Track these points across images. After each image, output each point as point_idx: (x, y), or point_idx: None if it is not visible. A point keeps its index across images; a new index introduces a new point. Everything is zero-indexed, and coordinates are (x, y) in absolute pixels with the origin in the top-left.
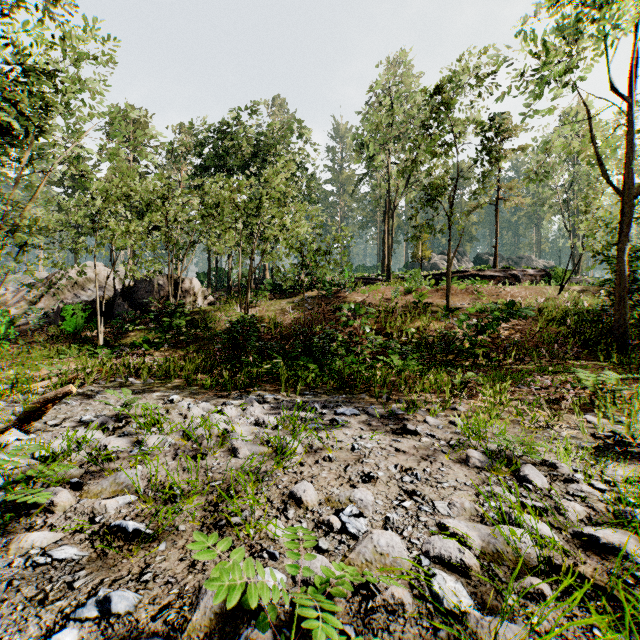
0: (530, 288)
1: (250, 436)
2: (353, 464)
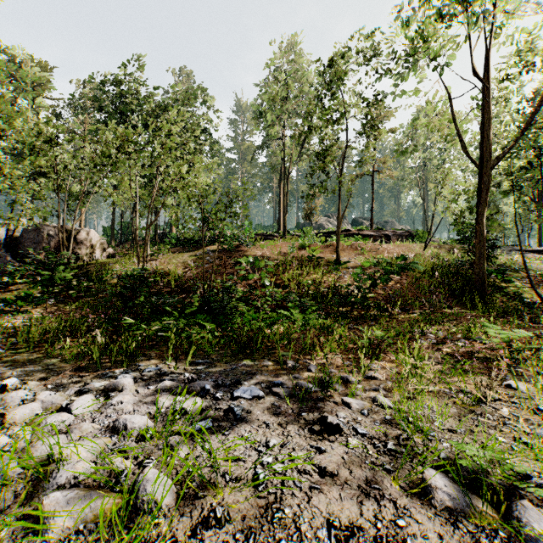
0: (401, 245)
1: (92, 465)
2: (257, 527)
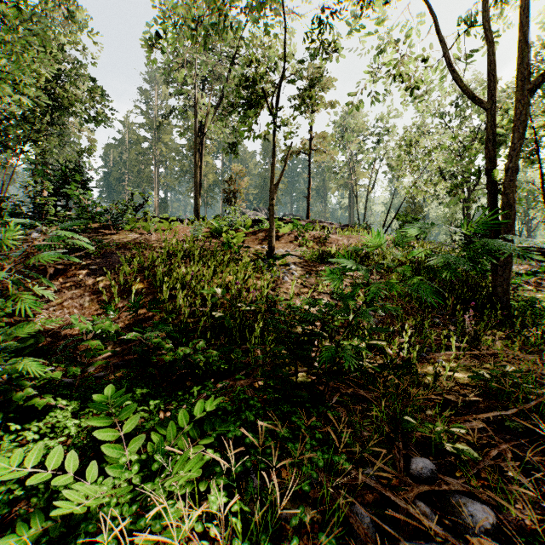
0: (351, 237)
1: None
2: None
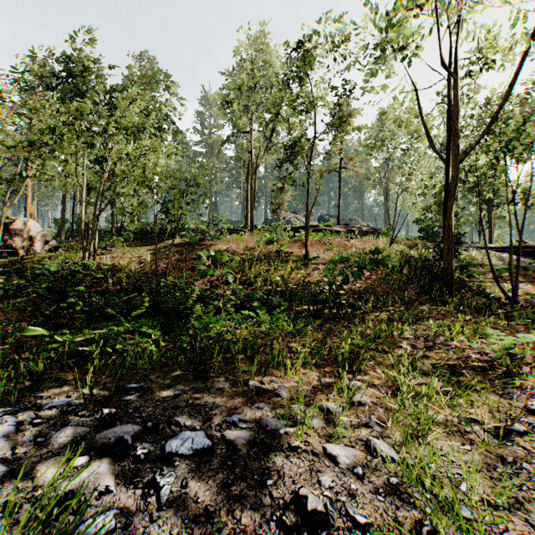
0: (368, 241)
1: None
2: None
